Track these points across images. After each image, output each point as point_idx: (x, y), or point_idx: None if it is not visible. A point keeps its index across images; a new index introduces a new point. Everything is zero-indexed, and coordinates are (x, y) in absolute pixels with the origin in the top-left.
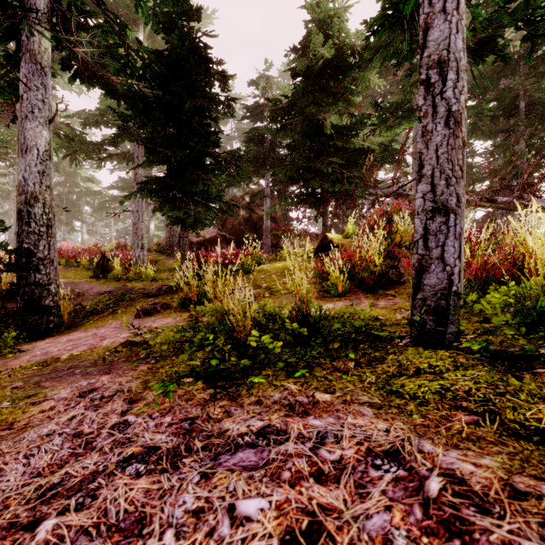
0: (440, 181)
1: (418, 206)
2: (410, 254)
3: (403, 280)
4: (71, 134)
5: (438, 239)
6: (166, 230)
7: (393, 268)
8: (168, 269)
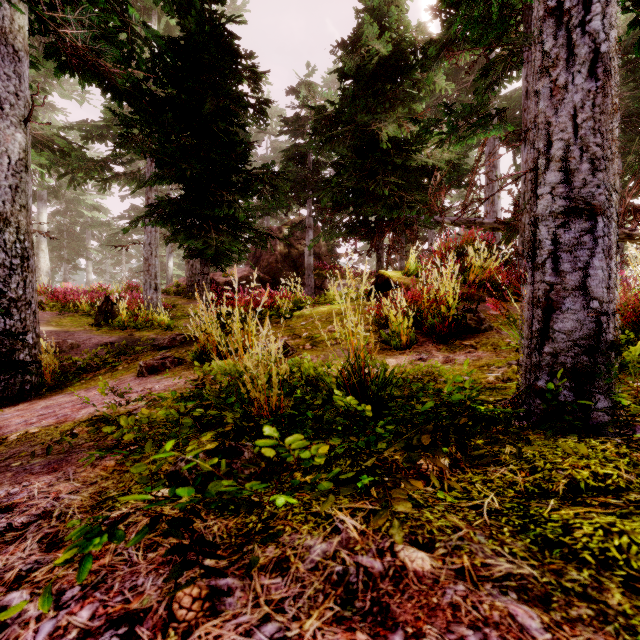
0: (582, 165)
1: (544, 207)
2: (487, 295)
3: (484, 327)
4: (67, 148)
5: (578, 258)
6: (187, 268)
7: (471, 312)
8: (187, 315)
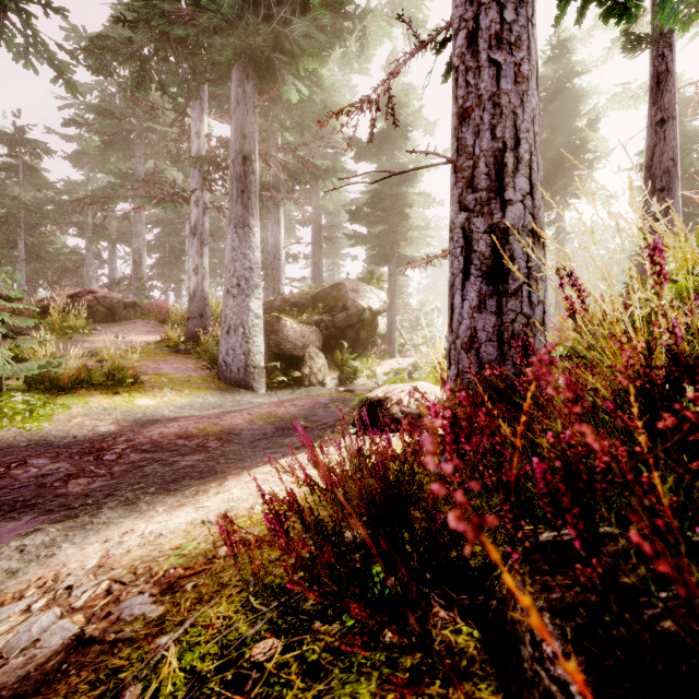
0: None
1: None
2: None
3: None
4: None
5: None
6: None
7: None
8: None
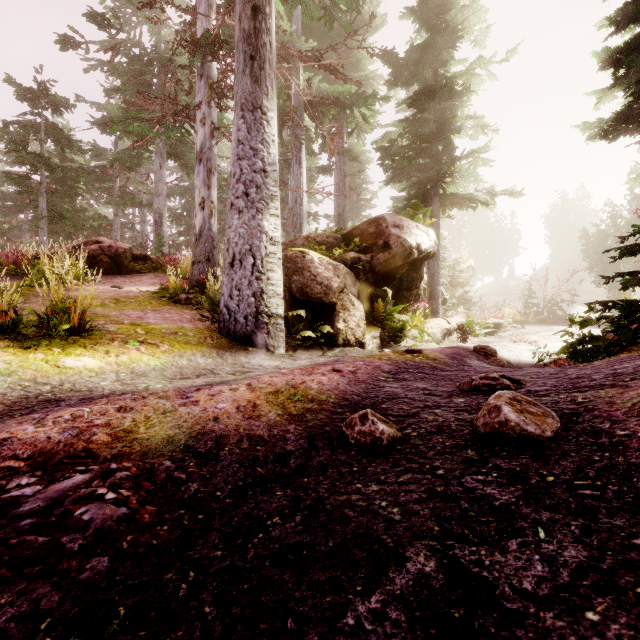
0: None
1: None
2: None
3: None
4: None
5: None
6: None
7: None
8: None
